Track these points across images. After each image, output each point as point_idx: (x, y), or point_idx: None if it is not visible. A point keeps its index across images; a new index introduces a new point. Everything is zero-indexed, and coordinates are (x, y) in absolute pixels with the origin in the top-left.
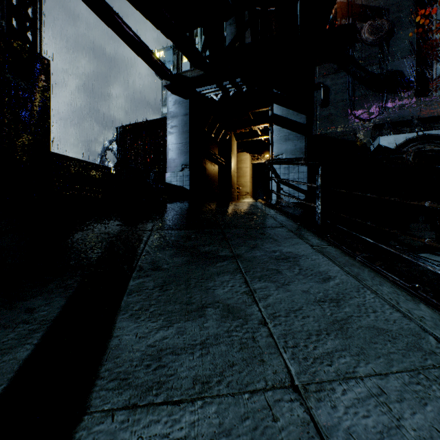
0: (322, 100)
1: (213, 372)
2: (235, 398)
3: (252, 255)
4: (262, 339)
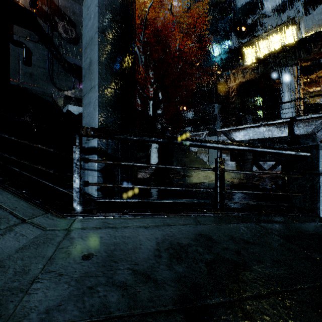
0: (24, 58)
1: None
2: None
3: None
4: None
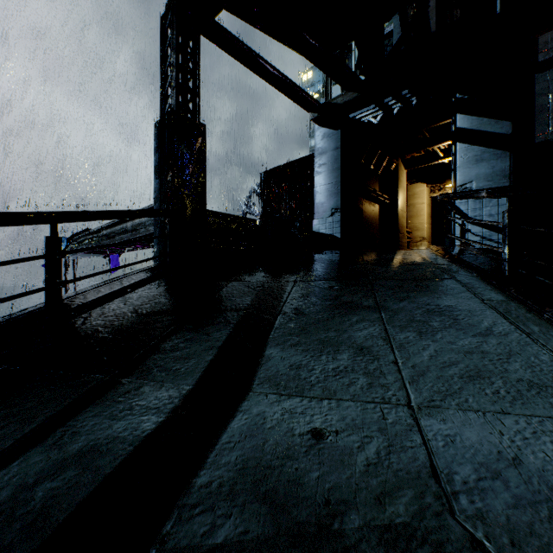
0: None
1: (339, 387)
2: (354, 403)
3: (399, 307)
4: (389, 373)
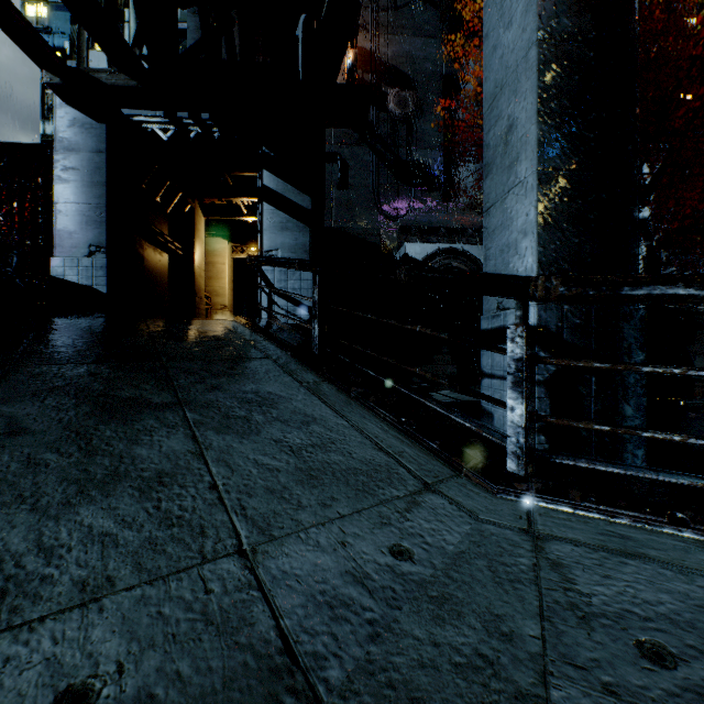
0: (339, 178)
1: (121, 564)
2: (153, 585)
3: (211, 399)
4: (208, 506)
